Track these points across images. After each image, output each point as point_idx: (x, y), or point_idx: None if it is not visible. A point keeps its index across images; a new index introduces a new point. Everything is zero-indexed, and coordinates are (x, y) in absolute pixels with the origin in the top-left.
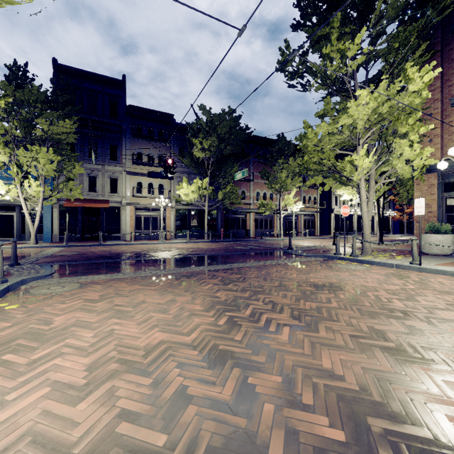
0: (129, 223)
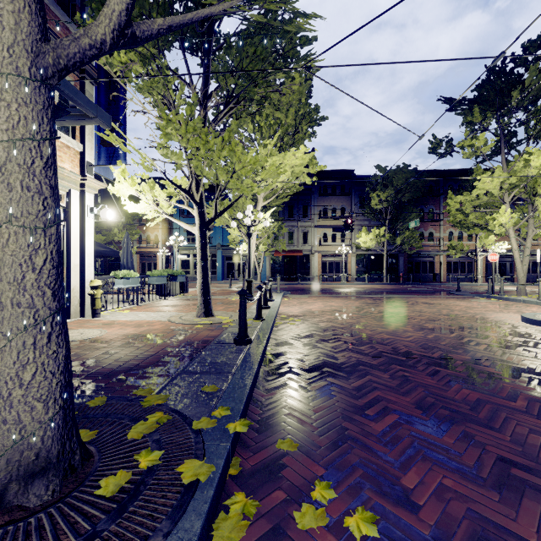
0: (317, 268)
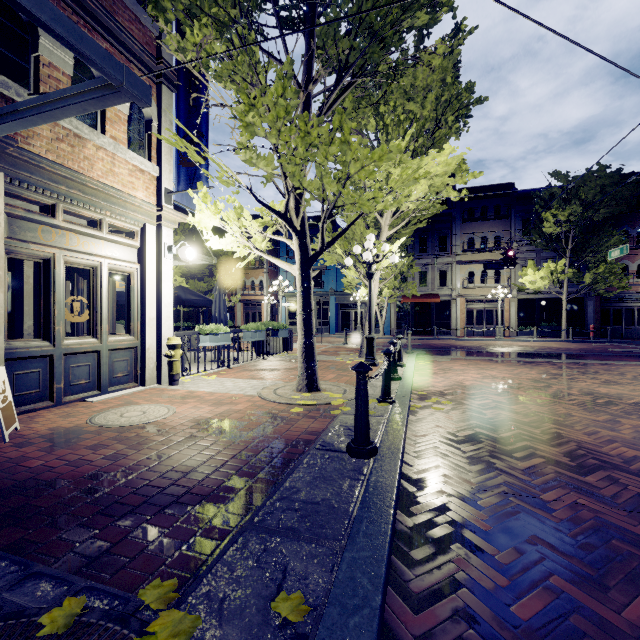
0: (459, 318)
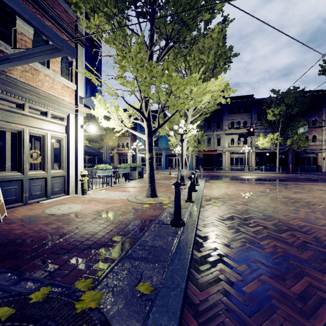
0: (227, 161)
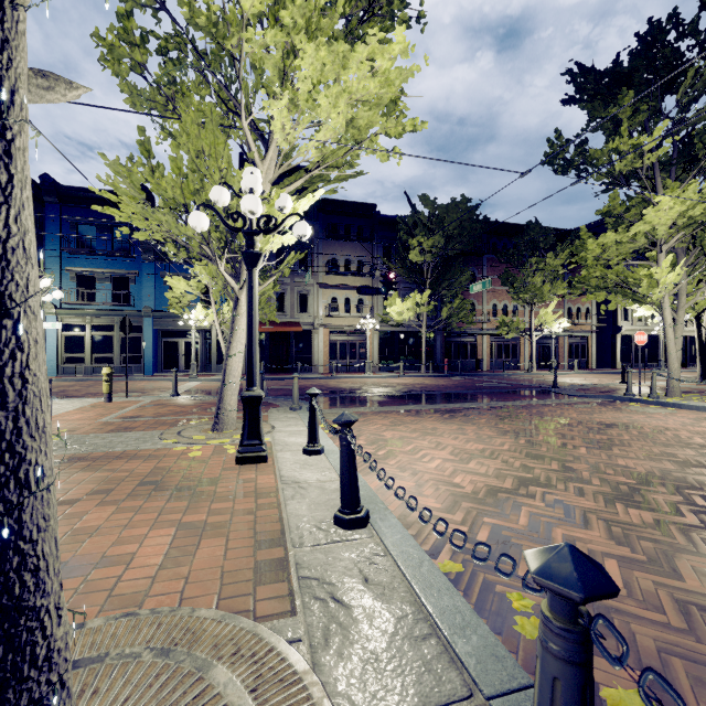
0: (322, 351)
